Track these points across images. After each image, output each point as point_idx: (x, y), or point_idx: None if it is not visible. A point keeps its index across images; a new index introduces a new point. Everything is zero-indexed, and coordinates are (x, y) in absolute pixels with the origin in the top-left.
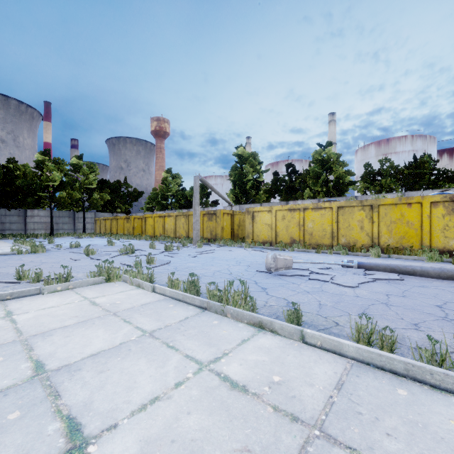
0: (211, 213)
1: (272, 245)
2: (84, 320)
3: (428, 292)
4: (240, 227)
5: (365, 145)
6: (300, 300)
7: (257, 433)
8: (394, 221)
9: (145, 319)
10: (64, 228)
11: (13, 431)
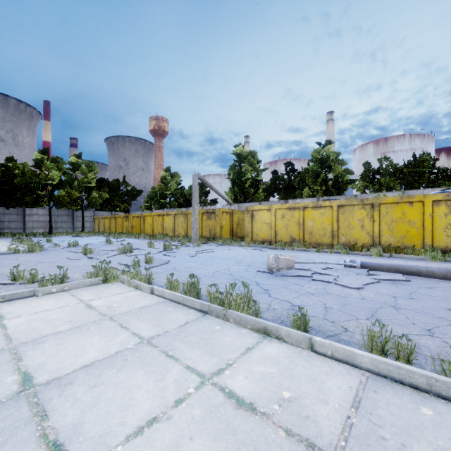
0: (210, 211)
1: (271, 244)
2: (78, 326)
3: (437, 294)
4: (239, 226)
5: (363, 144)
6: (304, 303)
7: None
8: (395, 220)
9: (143, 324)
10: (62, 226)
11: None
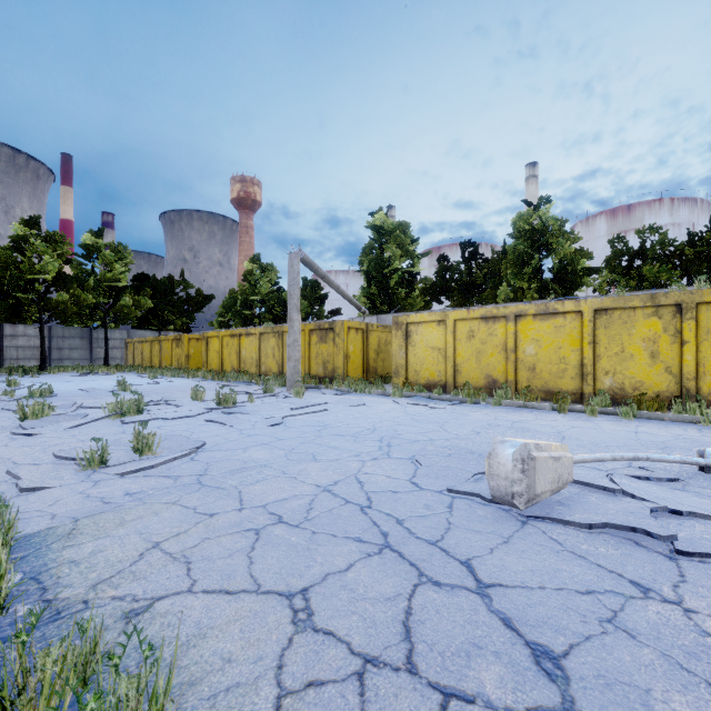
0: (325, 327)
1: (446, 391)
2: None
3: None
4: (379, 354)
5: (589, 217)
6: None
7: None
8: None
9: None
10: (72, 356)
11: None
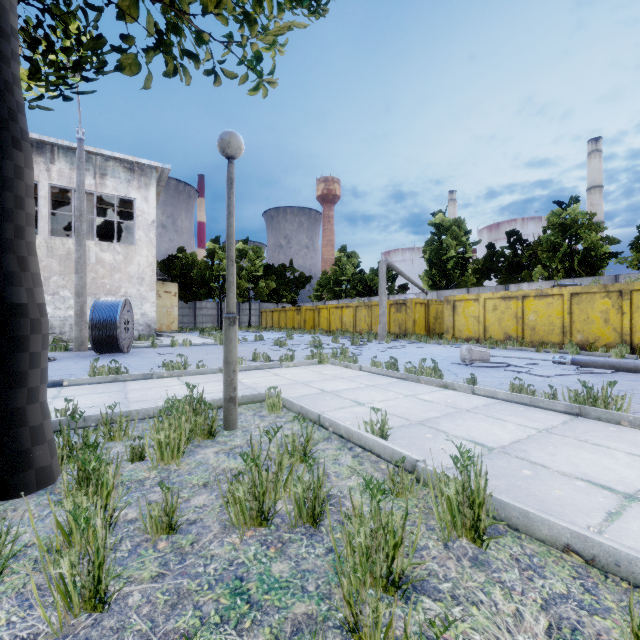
0: (400, 303)
1: (479, 343)
2: (325, 379)
3: (628, 383)
4: (437, 320)
5: None
6: (485, 380)
7: (435, 408)
8: None
9: (364, 381)
10: None
11: (333, 400)
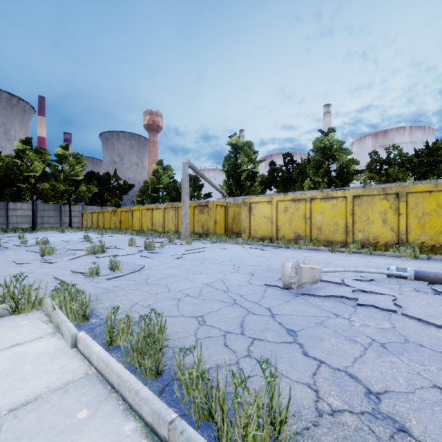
0: (203, 204)
1: (272, 241)
2: None
3: None
4: (234, 220)
5: (362, 137)
6: (390, 382)
7: None
8: (427, 213)
9: None
10: (49, 221)
11: None
